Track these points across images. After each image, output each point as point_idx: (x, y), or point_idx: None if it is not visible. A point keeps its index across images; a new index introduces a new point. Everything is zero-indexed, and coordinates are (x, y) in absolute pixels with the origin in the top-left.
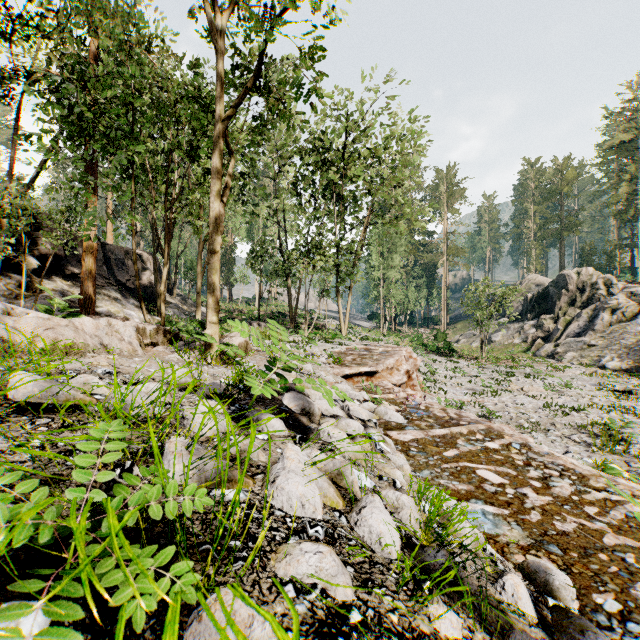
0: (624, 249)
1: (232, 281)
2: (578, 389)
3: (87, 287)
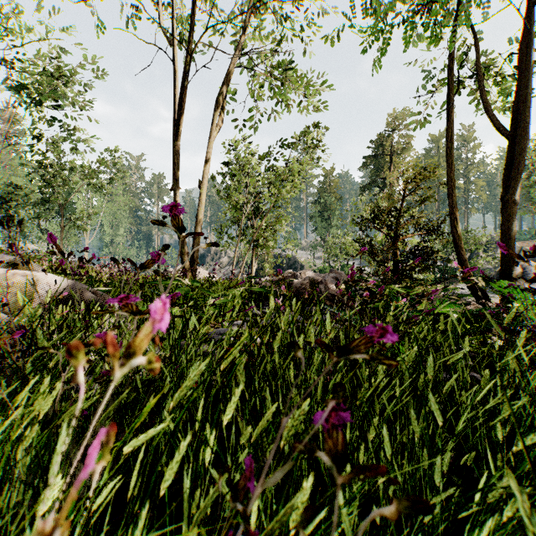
0: None
1: None
2: None
3: None
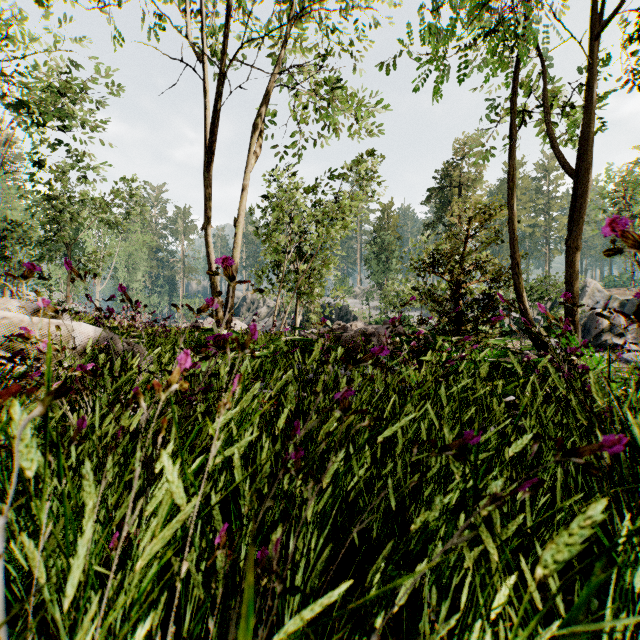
0: None
1: None
2: None
3: None
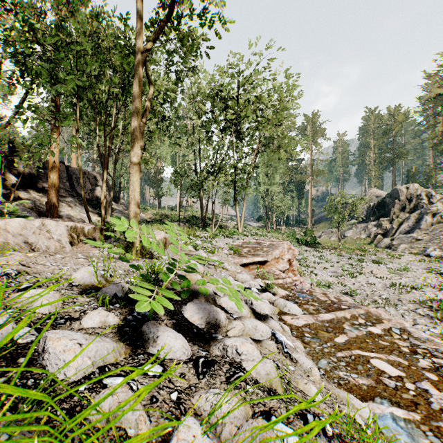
0: (439, 171)
1: (160, 194)
2: (413, 272)
3: (52, 197)
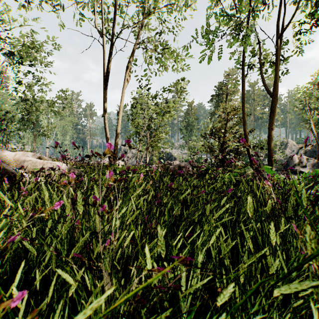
0: None
1: None
2: None
3: None
